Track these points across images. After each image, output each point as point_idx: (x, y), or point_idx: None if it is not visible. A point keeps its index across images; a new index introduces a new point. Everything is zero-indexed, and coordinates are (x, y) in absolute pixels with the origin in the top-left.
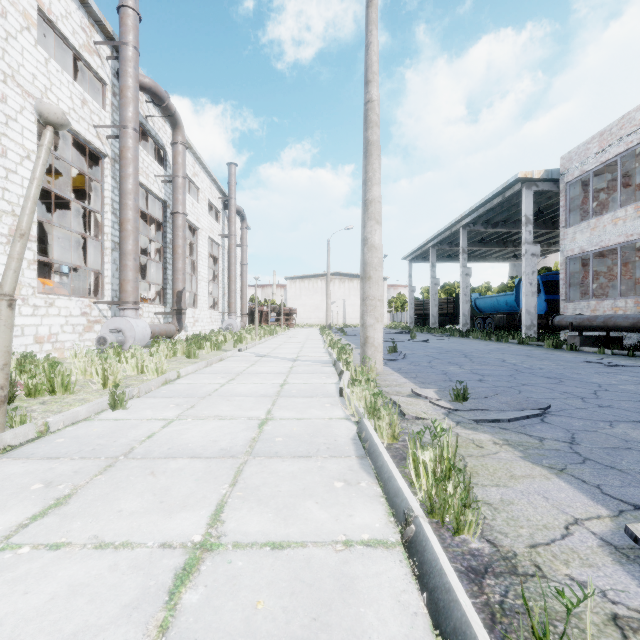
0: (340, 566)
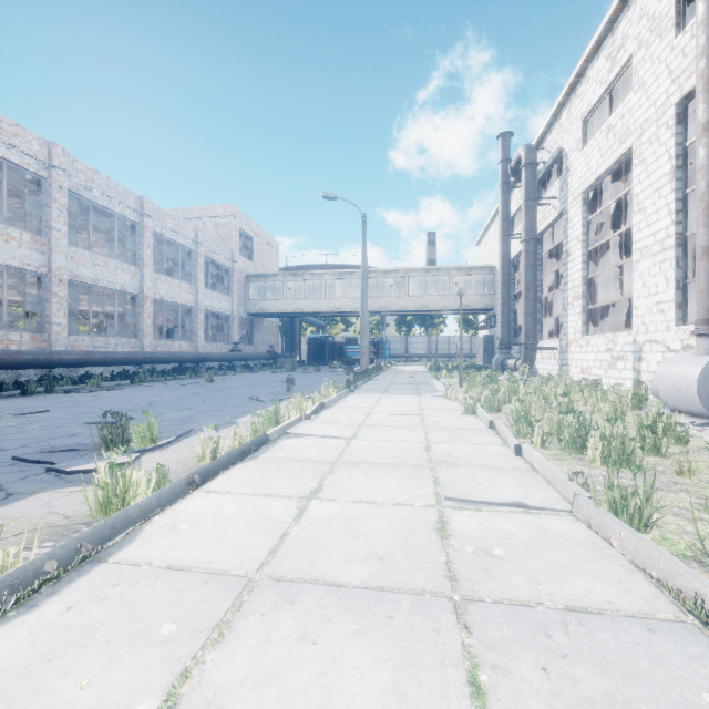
0: (241, 487)
